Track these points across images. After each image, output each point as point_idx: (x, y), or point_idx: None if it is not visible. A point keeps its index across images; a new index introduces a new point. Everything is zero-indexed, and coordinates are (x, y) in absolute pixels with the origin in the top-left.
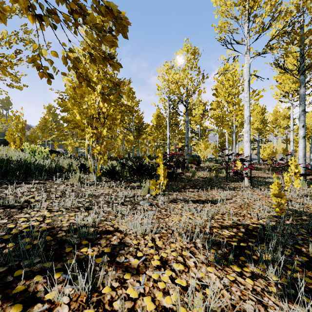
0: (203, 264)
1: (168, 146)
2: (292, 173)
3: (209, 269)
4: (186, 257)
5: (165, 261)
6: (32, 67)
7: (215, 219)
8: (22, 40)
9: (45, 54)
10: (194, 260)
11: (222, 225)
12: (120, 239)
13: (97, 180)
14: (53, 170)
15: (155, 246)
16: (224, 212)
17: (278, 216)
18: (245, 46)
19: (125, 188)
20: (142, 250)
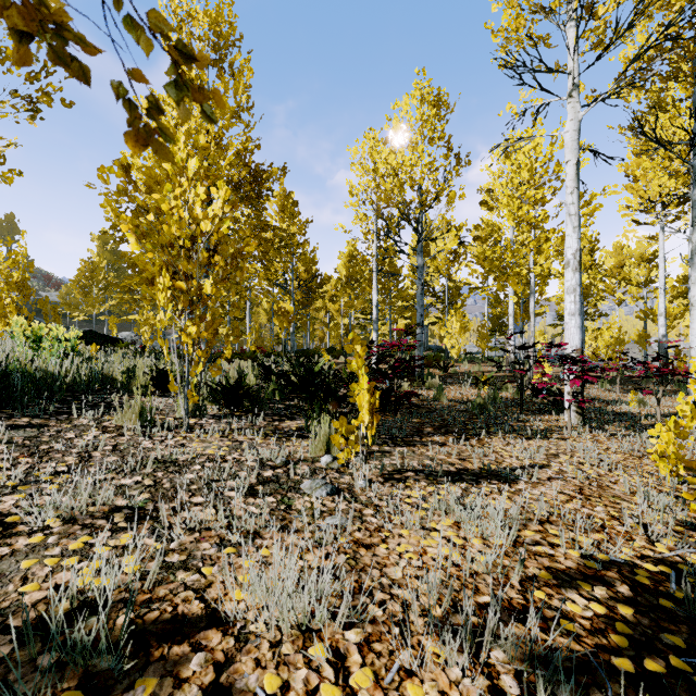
0: None
1: (375, 327)
2: None
3: None
4: None
5: None
6: (29, 121)
7: (525, 542)
8: (4, 52)
9: None
10: None
11: (555, 570)
12: (215, 668)
13: (194, 414)
14: (85, 386)
15: None
16: (544, 514)
17: None
18: (569, 78)
19: (264, 436)
20: None
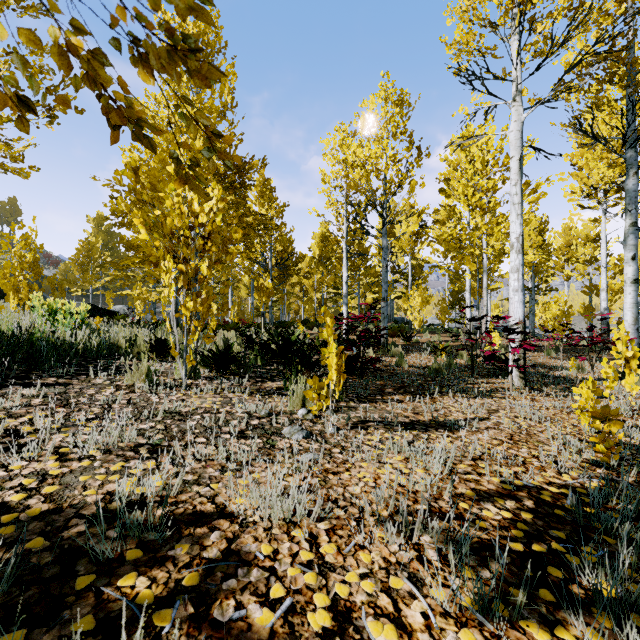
0: (448, 621)
1: (345, 301)
2: (621, 361)
3: (467, 639)
4: (400, 595)
5: (344, 612)
6: (48, 126)
7: (459, 472)
8: None
9: (2, 38)
10: (423, 607)
11: (479, 490)
12: (227, 541)
13: (190, 376)
14: (95, 353)
15: (318, 562)
16: (478, 453)
17: (601, 463)
18: (513, 84)
19: (250, 394)
20: (284, 577)
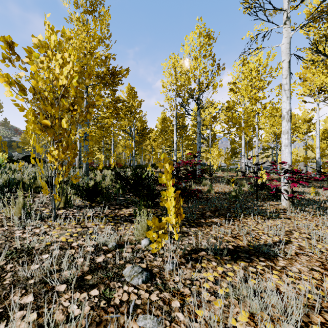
0: None
1: (175, 153)
2: None
3: None
4: None
5: None
6: None
7: None
8: None
9: None
10: None
11: None
12: None
13: (65, 206)
14: (3, 188)
15: None
16: (315, 298)
17: None
18: (284, 14)
19: (106, 222)
20: None
